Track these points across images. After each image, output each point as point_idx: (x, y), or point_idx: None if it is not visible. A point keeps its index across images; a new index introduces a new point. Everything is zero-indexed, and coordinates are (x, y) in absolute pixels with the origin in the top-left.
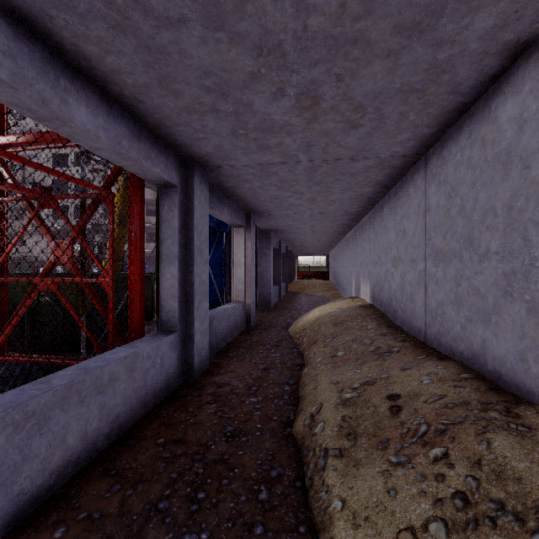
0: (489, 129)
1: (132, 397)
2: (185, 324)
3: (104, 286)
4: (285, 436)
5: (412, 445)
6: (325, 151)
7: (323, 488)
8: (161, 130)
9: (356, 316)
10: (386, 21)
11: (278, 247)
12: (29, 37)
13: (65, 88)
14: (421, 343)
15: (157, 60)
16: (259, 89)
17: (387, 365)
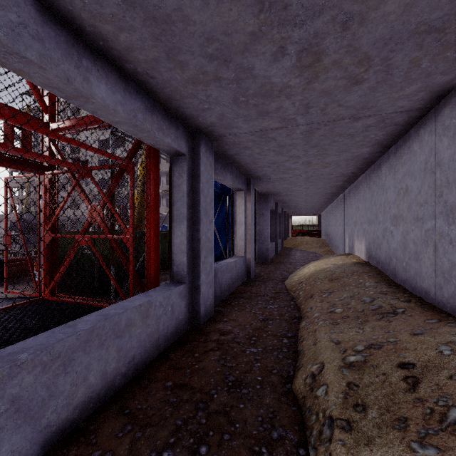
0: None
1: (146, 340)
2: (193, 276)
3: (127, 242)
4: (286, 393)
5: (441, 433)
6: (324, 112)
7: None
8: (171, 103)
9: (352, 272)
10: None
11: (274, 208)
12: (56, 23)
13: (87, 68)
14: (429, 304)
15: (163, 31)
16: (260, 51)
17: (393, 328)
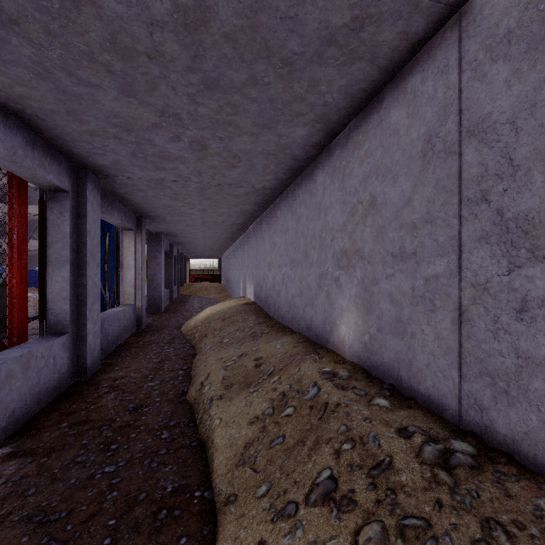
0: (313, 186)
1: (27, 394)
2: (77, 326)
3: None
4: (181, 402)
5: (263, 380)
6: (213, 178)
7: (209, 419)
8: (57, 141)
9: (241, 311)
10: (247, 119)
11: (169, 249)
12: None
13: None
14: (283, 326)
15: (70, 99)
16: (160, 133)
17: (258, 342)
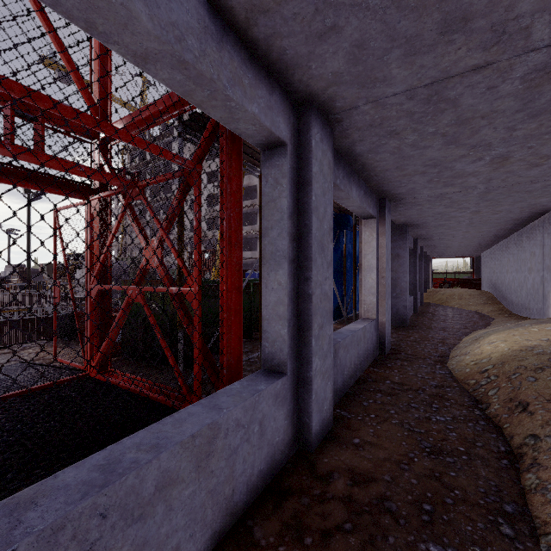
0: None
1: (206, 504)
2: (299, 361)
3: (190, 299)
4: None
5: None
6: None
7: None
8: (256, 27)
9: None
10: None
11: (412, 247)
12: None
13: None
14: None
15: None
16: None
17: None
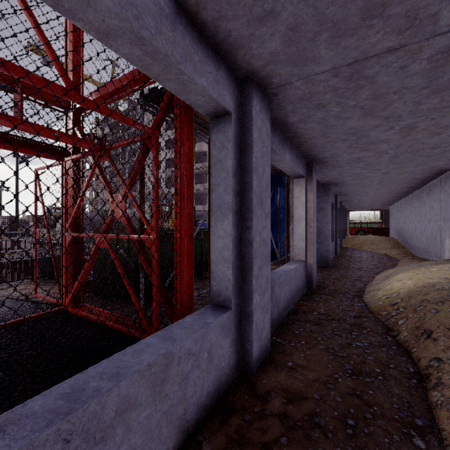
0: None
1: (162, 423)
2: (241, 297)
3: (149, 245)
4: None
5: None
6: None
7: None
8: (205, 11)
9: None
10: None
11: (333, 201)
12: None
13: None
14: None
15: None
16: None
17: None
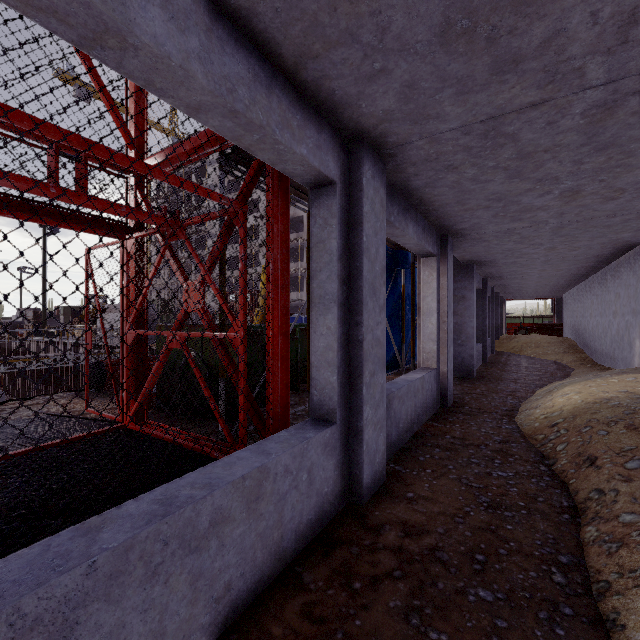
0: None
1: (256, 546)
2: (349, 410)
3: (235, 345)
4: None
5: None
6: None
7: None
8: (305, 71)
9: None
10: None
11: (481, 287)
12: None
13: None
14: None
15: None
16: None
17: None
